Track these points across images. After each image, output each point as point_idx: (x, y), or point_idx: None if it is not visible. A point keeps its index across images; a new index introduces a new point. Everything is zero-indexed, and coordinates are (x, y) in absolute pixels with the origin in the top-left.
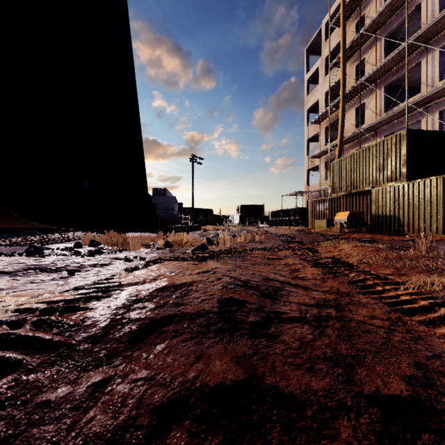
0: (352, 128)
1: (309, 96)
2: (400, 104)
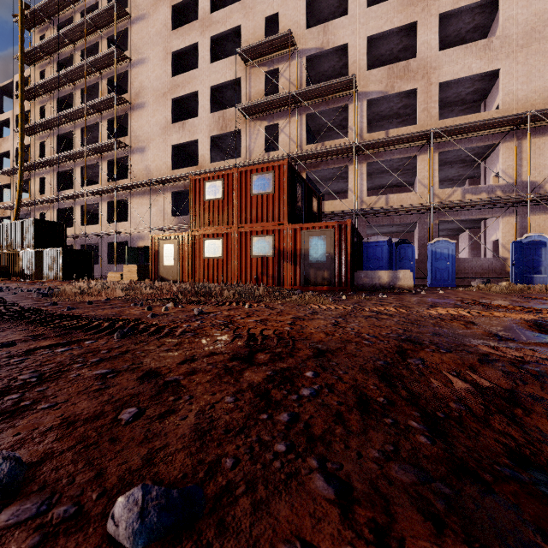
0: (38, 193)
1: (1, 140)
2: (65, 191)
